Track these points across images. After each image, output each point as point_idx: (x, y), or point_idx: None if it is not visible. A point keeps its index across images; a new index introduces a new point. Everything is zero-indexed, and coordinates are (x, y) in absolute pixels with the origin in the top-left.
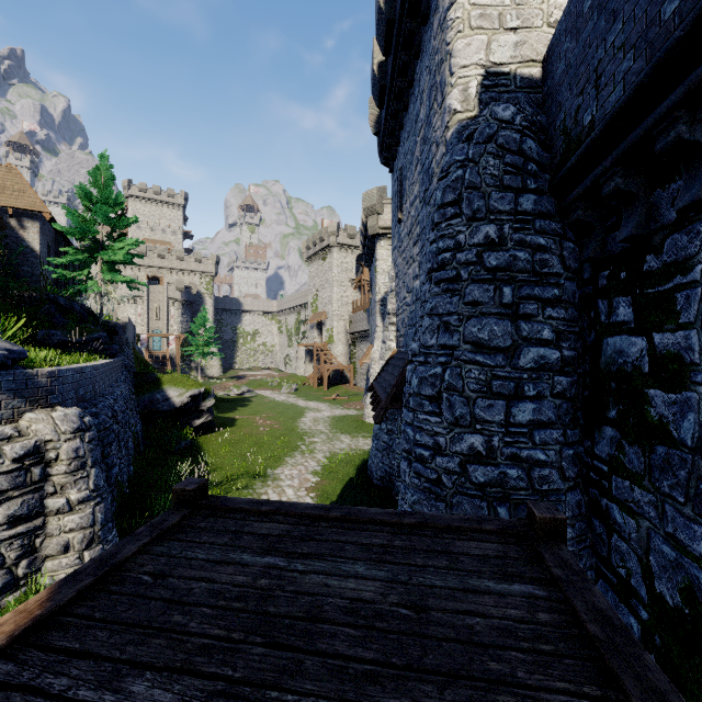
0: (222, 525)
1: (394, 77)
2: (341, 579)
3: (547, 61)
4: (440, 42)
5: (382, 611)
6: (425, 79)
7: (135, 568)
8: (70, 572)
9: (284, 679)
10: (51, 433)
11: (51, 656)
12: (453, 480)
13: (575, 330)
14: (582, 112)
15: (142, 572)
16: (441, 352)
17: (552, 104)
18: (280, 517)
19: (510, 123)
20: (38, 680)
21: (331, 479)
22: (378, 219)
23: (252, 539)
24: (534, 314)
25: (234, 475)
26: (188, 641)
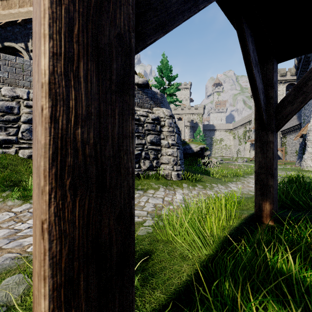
0: None
1: None
2: None
3: None
4: None
5: None
6: None
7: None
8: (169, 172)
9: None
10: (162, 115)
11: None
12: None
13: None
14: None
15: None
16: None
17: None
18: None
19: None
20: None
21: None
22: None
23: None
24: None
25: (225, 175)
26: None
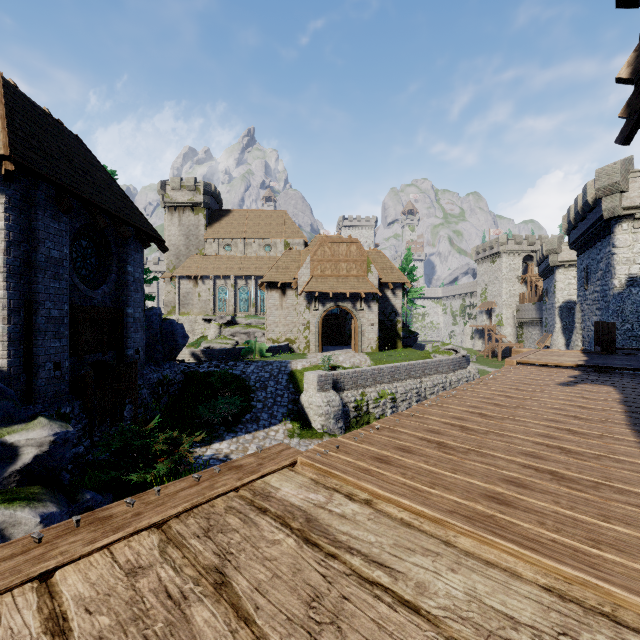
0: None
1: (584, 233)
2: None
3: None
4: (610, 258)
5: None
6: (603, 256)
7: None
8: None
9: None
10: (474, 372)
11: None
12: None
13: None
14: None
15: None
16: None
17: None
18: None
19: (636, 294)
20: None
21: None
22: (557, 256)
23: None
24: None
25: None
26: None
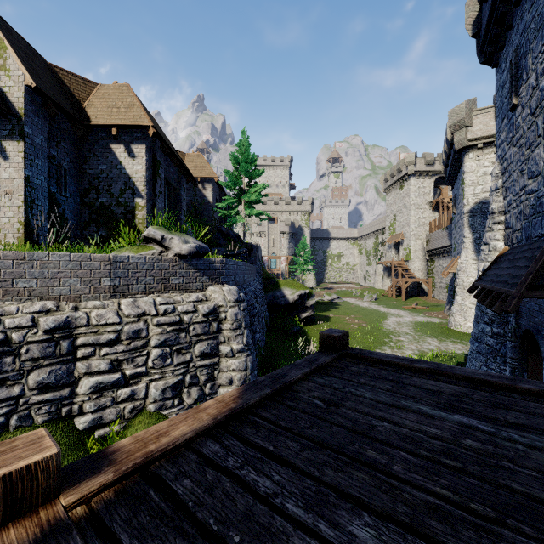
0: (375, 373)
1: None
2: None
3: None
4: None
5: None
6: None
7: (303, 391)
8: None
9: None
10: (222, 301)
11: (249, 450)
12: None
13: None
14: None
15: (310, 396)
16: None
17: None
18: (441, 377)
19: None
20: (242, 471)
21: None
22: (467, 132)
23: (420, 391)
24: None
25: None
26: (401, 488)
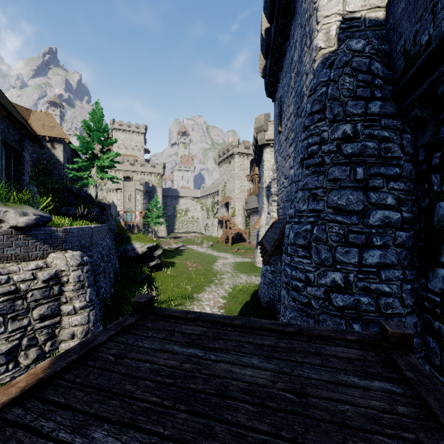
0: (161, 326)
1: (276, 36)
2: (242, 368)
3: (390, 5)
4: (309, 3)
5: (272, 394)
6: (297, 32)
7: (104, 351)
8: None
9: (200, 440)
10: (64, 266)
11: (45, 406)
12: (319, 304)
13: (412, 198)
14: (420, 34)
15: (108, 353)
16: (310, 214)
17: (393, 35)
18: (199, 322)
19: (361, 52)
20: (35, 422)
21: (234, 302)
22: (265, 135)
23: (181, 336)
24: (380, 186)
25: (173, 297)
26: (134, 403)
